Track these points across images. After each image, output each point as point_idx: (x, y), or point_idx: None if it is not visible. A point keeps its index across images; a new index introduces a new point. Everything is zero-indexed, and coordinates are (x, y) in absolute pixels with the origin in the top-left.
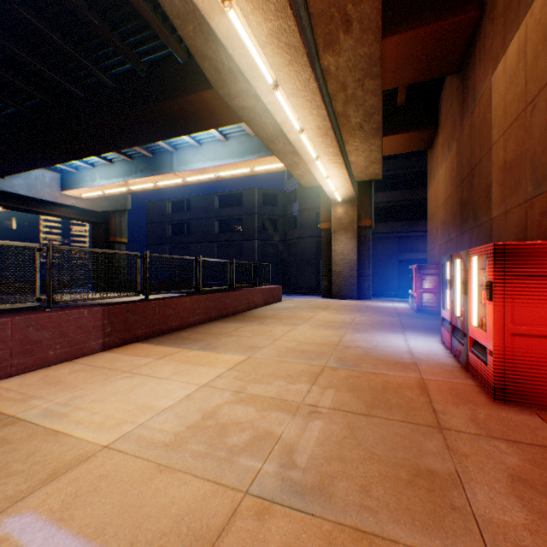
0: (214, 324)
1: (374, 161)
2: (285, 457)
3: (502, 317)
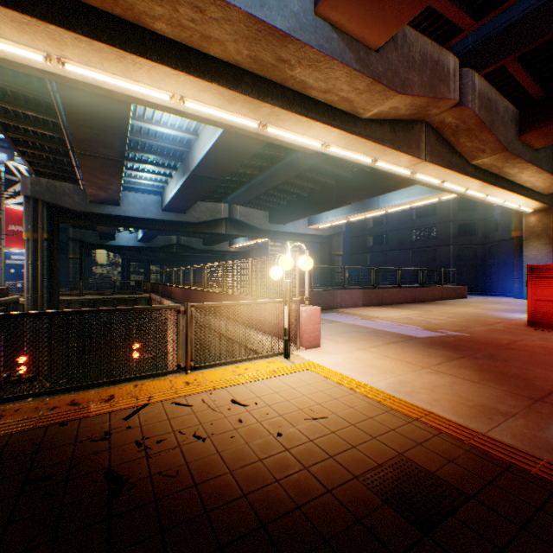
0: (409, 304)
1: None
2: (428, 322)
3: (530, 293)
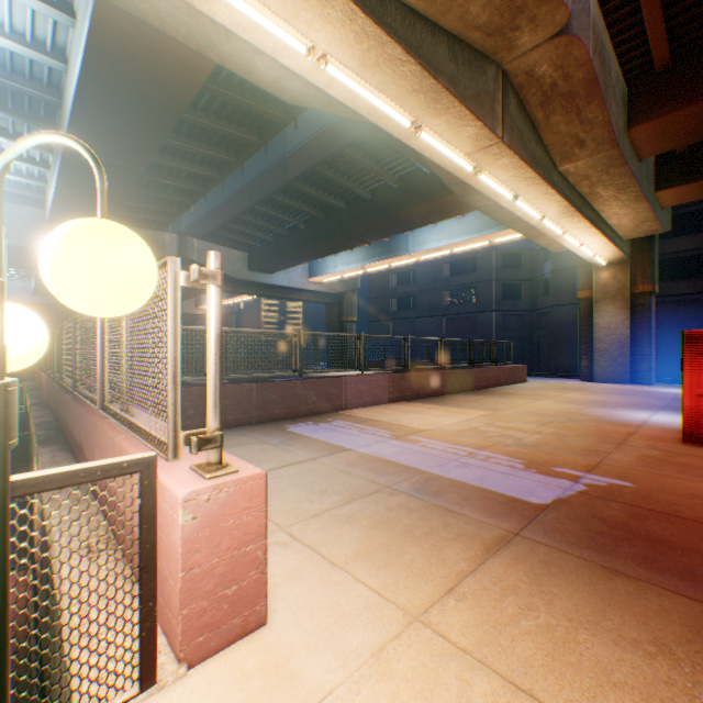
0: (458, 395)
1: (644, 220)
2: (516, 440)
3: (688, 383)
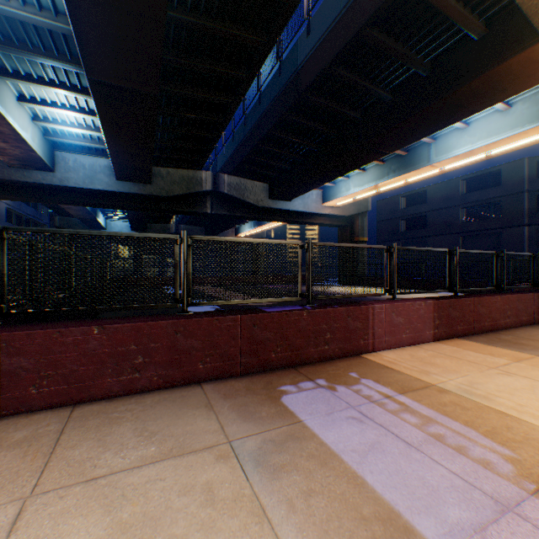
0: (532, 330)
1: None
2: None
3: None
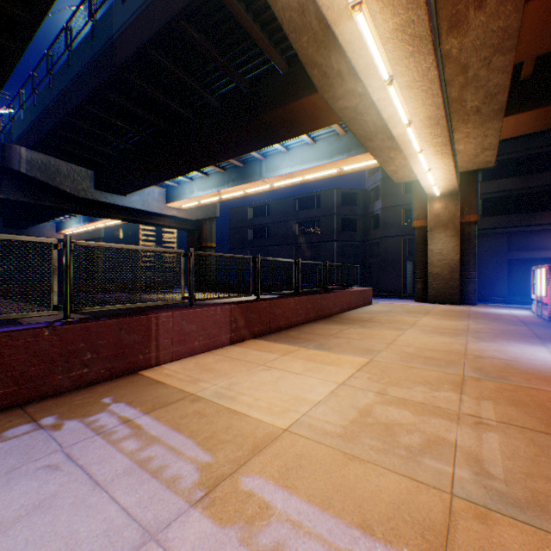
0: (315, 325)
1: (487, 147)
2: (474, 466)
3: None
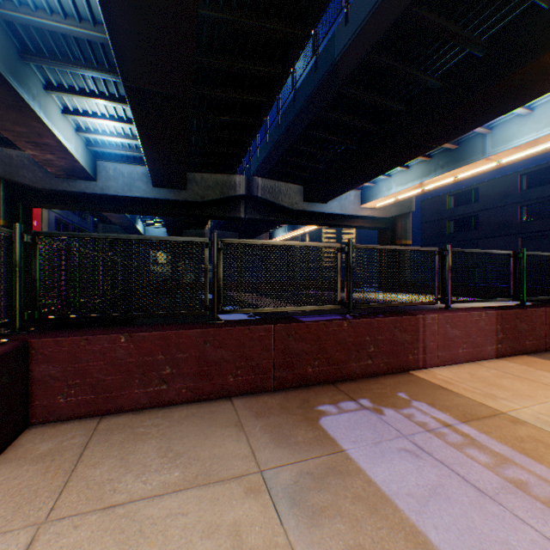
0: None
1: None
2: None
3: None
